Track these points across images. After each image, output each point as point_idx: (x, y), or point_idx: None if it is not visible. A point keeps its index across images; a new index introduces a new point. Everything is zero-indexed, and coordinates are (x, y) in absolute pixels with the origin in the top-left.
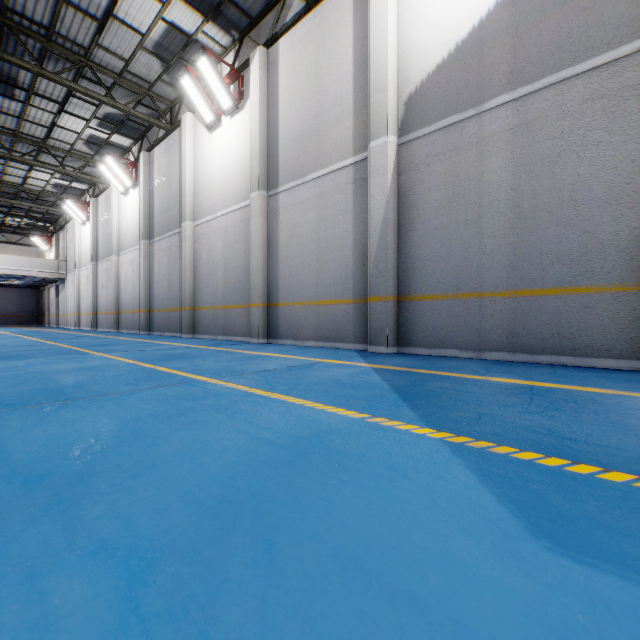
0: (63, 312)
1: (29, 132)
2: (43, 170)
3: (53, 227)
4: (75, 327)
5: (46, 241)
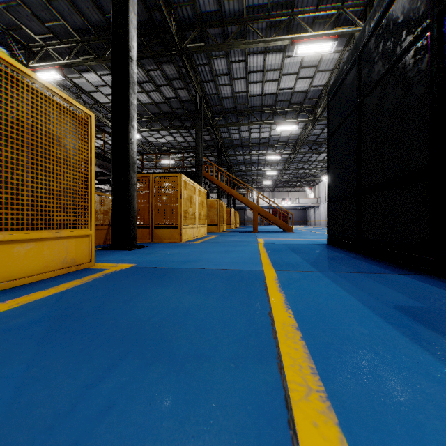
0: (317, 219)
1: (318, 159)
2: (317, 167)
3: (312, 183)
4: (325, 226)
5: (308, 189)
